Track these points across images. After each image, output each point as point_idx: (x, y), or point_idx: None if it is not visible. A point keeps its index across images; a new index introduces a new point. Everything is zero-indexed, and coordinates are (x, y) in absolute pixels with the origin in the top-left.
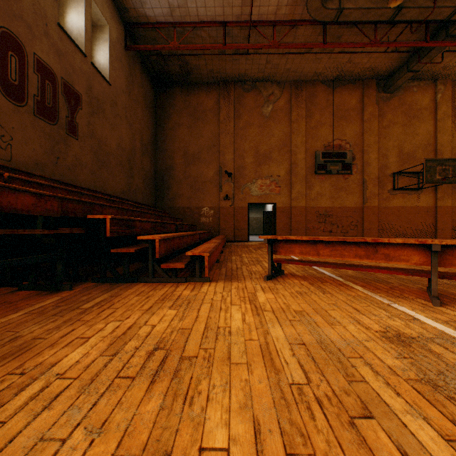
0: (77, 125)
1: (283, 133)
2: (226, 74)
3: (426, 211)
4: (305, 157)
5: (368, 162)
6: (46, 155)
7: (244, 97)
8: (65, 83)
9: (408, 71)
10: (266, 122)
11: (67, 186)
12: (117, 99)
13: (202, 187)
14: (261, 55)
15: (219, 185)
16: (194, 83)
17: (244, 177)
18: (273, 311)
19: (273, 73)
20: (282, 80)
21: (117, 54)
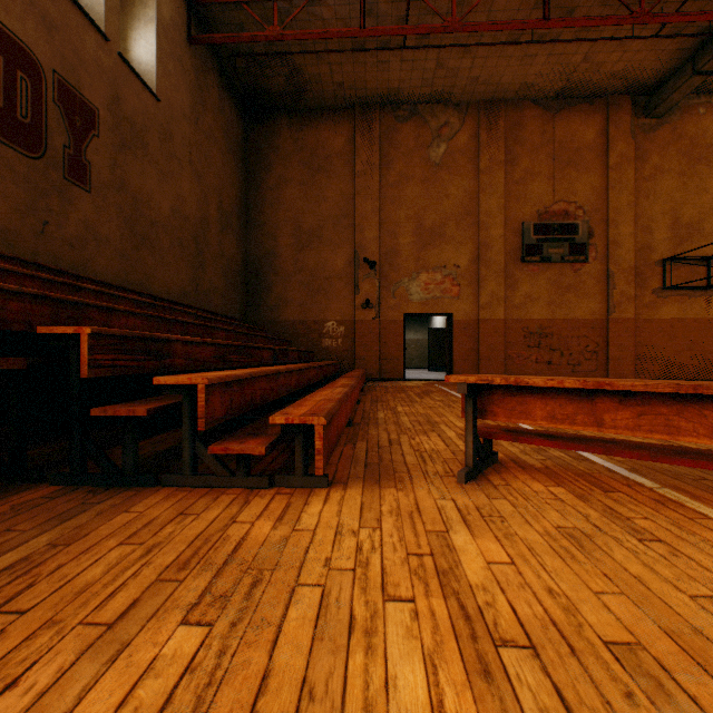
0: (88, 164)
1: (466, 192)
2: (367, 90)
3: None
4: (504, 232)
5: (616, 240)
6: (18, 216)
7: (398, 130)
8: (61, 82)
9: (695, 74)
10: (436, 173)
11: (58, 275)
12: (173, 128)
13: (325, 287)
14: (428, 51)
15: (355, 283)
16: (312, 109)
17: (398, 269)
18: (532, 648)
19: (448, 87)
20: (463, 99)
21: (172, 48)
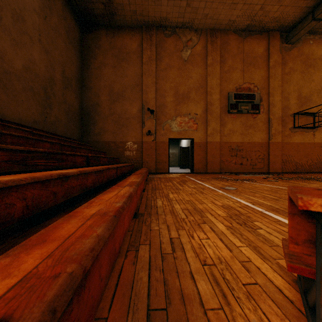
0: None
1: (200, 76)
2: (149, 17)
3: (320, 146)
4: (219, 97)
5: (273, 103)
6: None
7: (165, 41)
8: None
9: (313, 19)
10: (185, 65)
11: None
12: (25, 15)
13: (126, 123)
14: None
15: (142, 121)
16: (119, 26)
17: (165, 115)
18: None
19: (192, 19)
20: (199, 27)
21: None
